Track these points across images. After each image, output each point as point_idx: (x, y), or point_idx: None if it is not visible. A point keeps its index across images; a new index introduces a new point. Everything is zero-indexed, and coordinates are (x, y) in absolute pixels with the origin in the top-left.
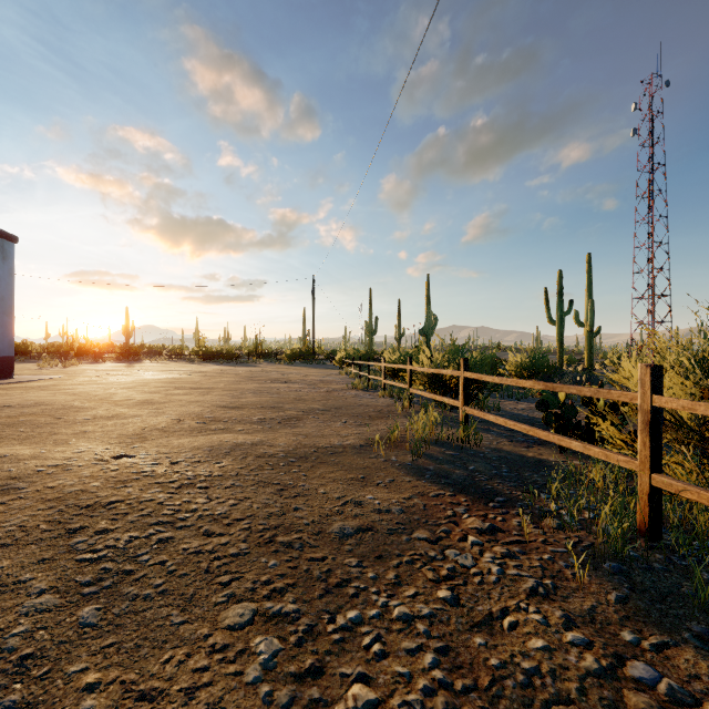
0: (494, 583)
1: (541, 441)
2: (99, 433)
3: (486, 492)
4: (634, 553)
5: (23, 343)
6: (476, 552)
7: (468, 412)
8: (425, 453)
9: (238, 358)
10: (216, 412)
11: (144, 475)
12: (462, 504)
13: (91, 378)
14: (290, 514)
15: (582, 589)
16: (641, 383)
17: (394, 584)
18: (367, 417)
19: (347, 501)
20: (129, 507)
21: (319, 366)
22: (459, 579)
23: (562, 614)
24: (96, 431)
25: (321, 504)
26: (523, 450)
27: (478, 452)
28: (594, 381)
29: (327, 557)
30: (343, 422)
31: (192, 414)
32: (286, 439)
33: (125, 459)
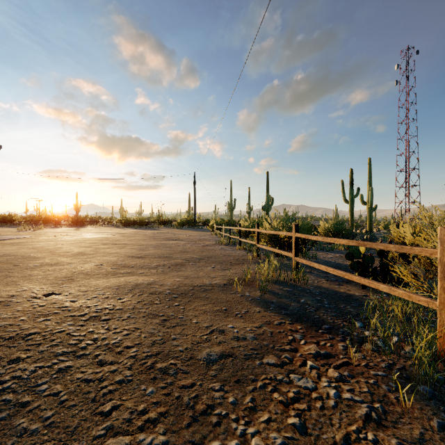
0: (333, 408)
1: (347, 280)
2: (40, 276)
3: (316, 321)
4: (439, 376)
5: (9, 215)
6: (315, 376)
7: (298, 261)
8: (269, 290)
9: (147, 224)
10: (126, 260)
11: (63, 310)
12: (299, 331)
13: (49, 237)
14: (169, 342)
15: (407, 414)
16: (441, 242)
17: (251, 410)
18: (228, 263)
19: (213, 330)
20: (42, 339)
21: (198, 229)
22: (303, 404)
23: (397, 443)
24: (39, 274)
25: (194, 333)
26: (336, 287)
27: (305, 289)
28: (374, 239)
29: (195, 383)
30: (213, 267)
31: (109, 262)
32: (172, 280)
33: (53, 296)
